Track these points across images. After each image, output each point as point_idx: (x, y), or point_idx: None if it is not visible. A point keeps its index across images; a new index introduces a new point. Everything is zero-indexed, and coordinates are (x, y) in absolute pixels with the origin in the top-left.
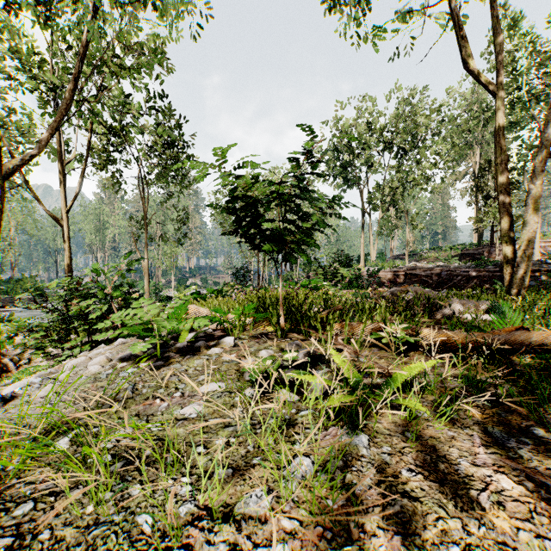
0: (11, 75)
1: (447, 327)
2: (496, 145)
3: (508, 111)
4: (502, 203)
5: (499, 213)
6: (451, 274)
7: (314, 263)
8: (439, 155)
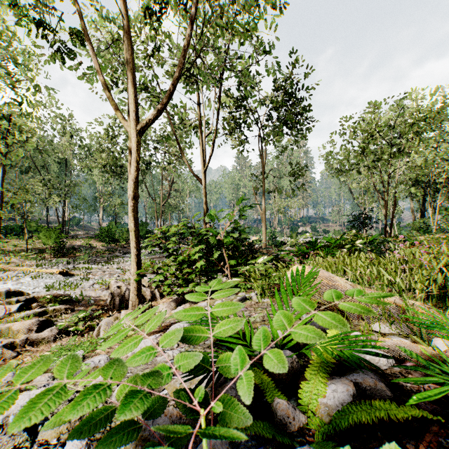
0: (168, 73)
1: None
2: None
3: None
4: None
5: None
6: None
7: None
8: None
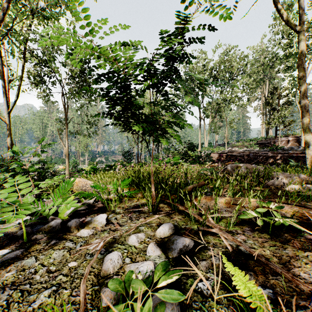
0: None
1: (287, 197)
2: (299, 67)
3: (285, 59)
4: (304, 106)
5: (301, 112)
6: (256, 155)
7: (173, 148)
8: (245, 85)
